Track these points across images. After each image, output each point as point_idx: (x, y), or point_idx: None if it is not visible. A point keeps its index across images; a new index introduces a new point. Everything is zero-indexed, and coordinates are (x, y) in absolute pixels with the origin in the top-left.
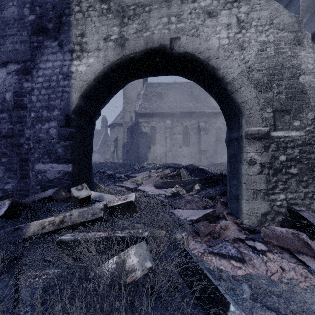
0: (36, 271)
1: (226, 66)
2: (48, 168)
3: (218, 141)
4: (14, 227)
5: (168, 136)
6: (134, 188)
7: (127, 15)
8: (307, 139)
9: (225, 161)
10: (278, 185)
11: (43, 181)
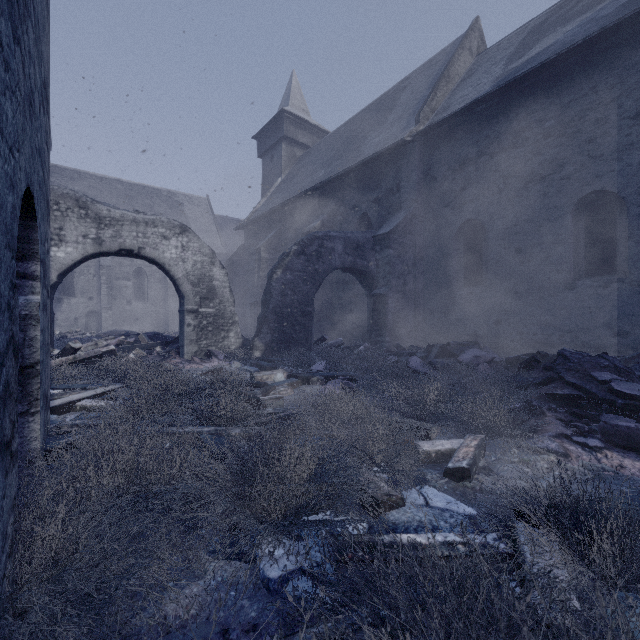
0: None
1: (175, 270)
2: None
3: None
4: None
5: (104, 281)
6: None
7: (104, 223)
8: (216, 313)
9: None
10: (203, 337)
11: None
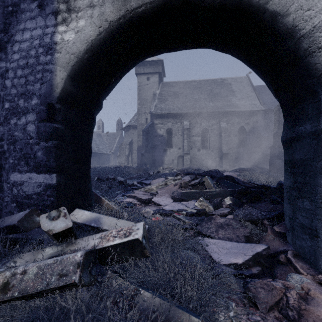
0: None
1: (300, 7)
2: (25, 179)
3: (241, 143)
4: None
5: (185, 138)
6: (147, 200)
7: None
8: None
9: (249, 165)
10: None
11: (19, 197)
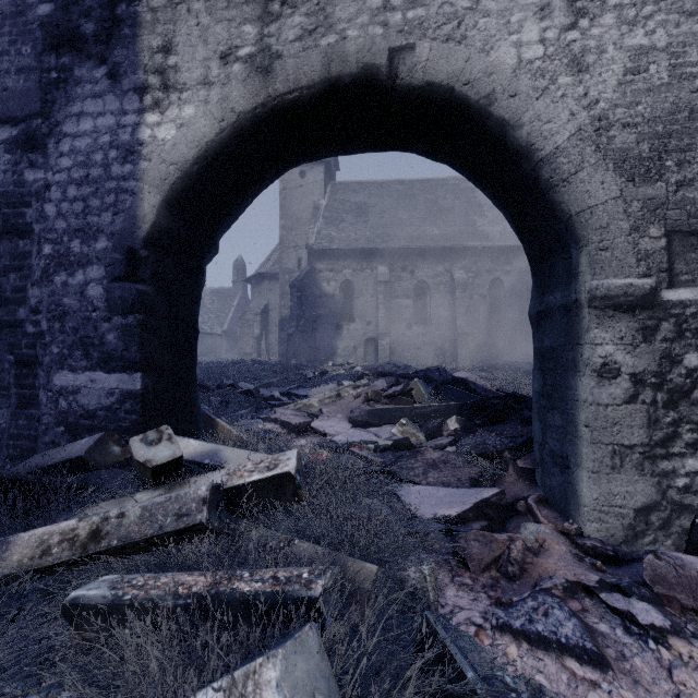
0: None
1: (537, 117)
2: (84, 383)
3: (495, 312)
4: None
5: (381, 301)
6: (301, 426)
7: None
8: None
9: (511, 359)
10: (682, 434)
11: (71, 415)
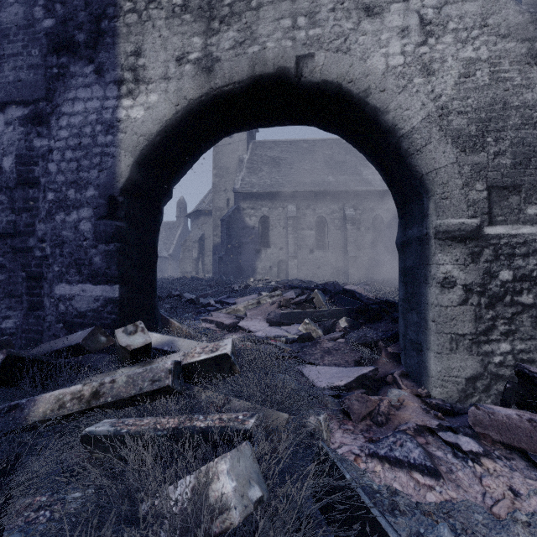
0: (42, 495)
1: (399, 106)
2: (77, 292)
3: (377, 240)
4: (9, 404)
5: (290, 232)
6: (231, 325)
7: (218, 16)
8: None
9: (389, 276)
10: (498, 326)
11: (68, 315)
